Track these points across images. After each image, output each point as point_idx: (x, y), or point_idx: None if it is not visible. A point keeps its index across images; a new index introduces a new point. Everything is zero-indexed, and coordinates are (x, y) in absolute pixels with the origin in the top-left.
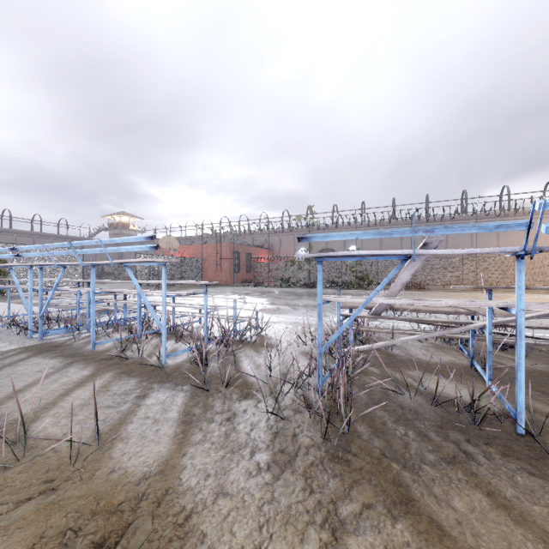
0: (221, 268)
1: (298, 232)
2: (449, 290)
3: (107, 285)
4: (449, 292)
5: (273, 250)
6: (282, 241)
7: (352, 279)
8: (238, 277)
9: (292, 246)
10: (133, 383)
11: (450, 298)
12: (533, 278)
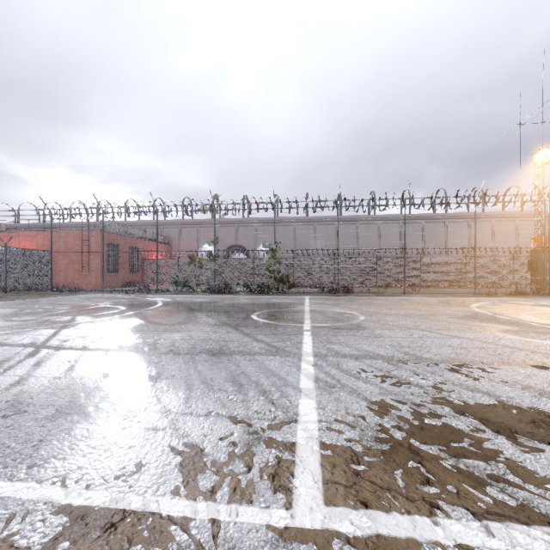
0: (89, 266)
1: (203, 224)
2: (377, 293)
3: None
4: (382, 296)
5: (170, 246)
6: (182, 234)
7: (265, 280)
8: (118, 279)
9: (194, 241)
10: None
11: (409, 308)
12: (436, 278)
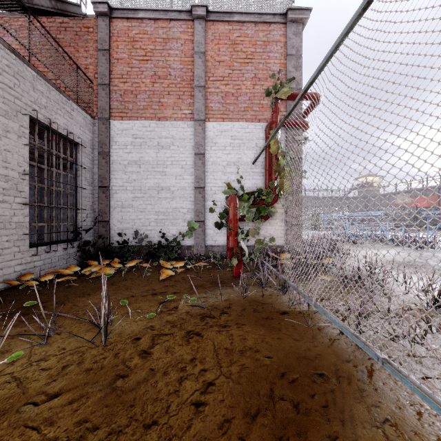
0: None
1: None
2: None
3: None
4: None
5: None
6: None
7: None
8: None
9: None
10: (379, 244)
11: None
12: None
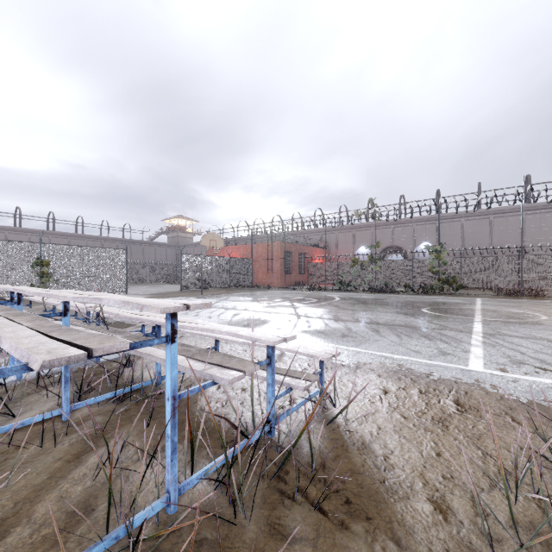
0: (272, 269)
1: (358, 228)
2: None
3: (159, 287)
4: None
5: (328, 250)
6: (339, 239)
7: (426, 281)
8: (291, 279)
9: (350, 244)
10: None
11: None
12: None
